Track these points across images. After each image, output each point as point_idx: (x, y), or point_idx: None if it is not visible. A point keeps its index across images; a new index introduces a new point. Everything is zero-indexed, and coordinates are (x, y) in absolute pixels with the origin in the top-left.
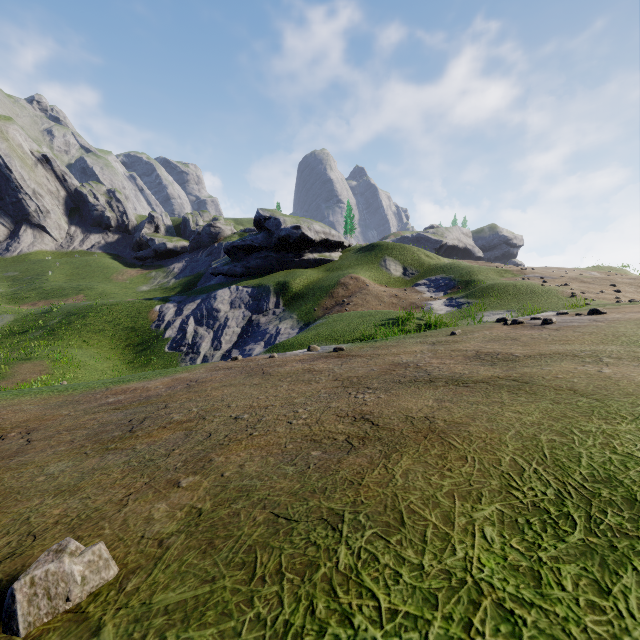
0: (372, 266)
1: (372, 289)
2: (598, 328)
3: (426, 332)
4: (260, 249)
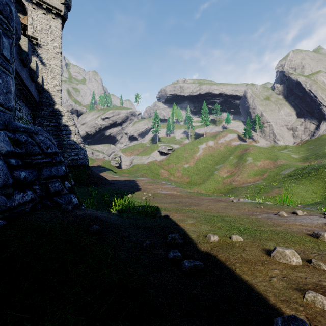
0: None
1: None
2: (235, 214)
3: (282, 206)
4: None
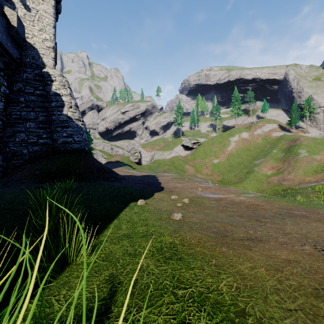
0: None
1: None
2: None
3: None
4: None
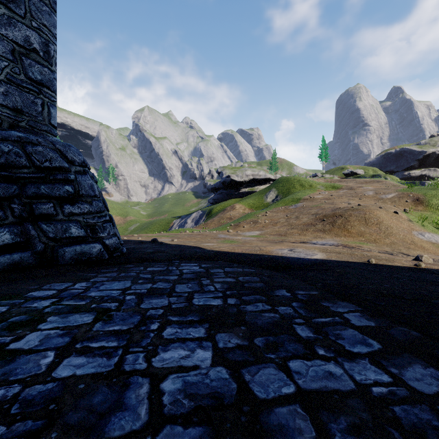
0: (260, 196)
1: (227, 213)
2: None
3: None
4: (219, 189)
